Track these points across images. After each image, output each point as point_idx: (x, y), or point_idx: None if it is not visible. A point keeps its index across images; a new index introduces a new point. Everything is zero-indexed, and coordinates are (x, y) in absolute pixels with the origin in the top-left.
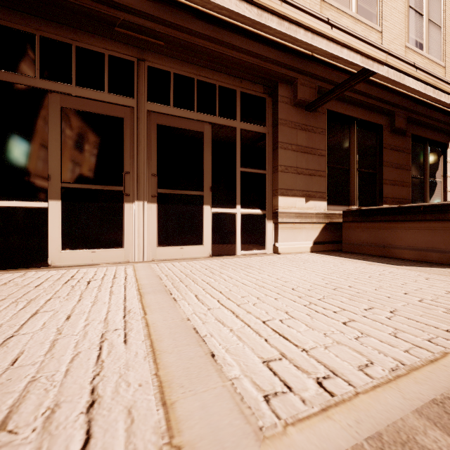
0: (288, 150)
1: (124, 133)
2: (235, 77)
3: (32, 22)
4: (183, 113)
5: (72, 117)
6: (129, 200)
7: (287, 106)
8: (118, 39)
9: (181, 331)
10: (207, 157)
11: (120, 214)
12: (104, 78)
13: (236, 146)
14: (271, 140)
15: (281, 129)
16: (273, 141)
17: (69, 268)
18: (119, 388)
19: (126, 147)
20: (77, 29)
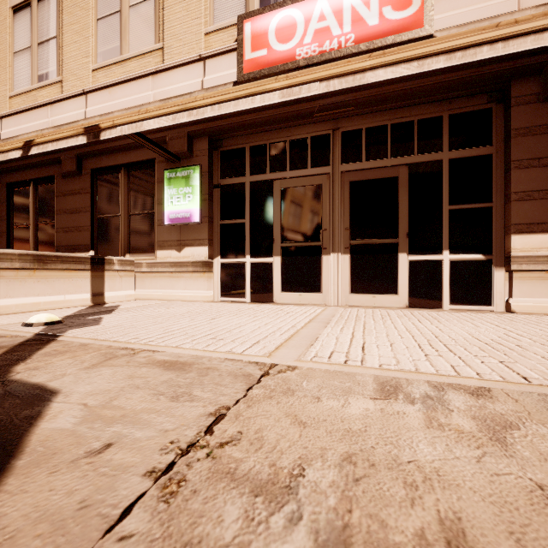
0: (532, 168)
1: (322, 197)
2: (440, 102)
3: (265, 136)
4: (376, 163)
5: (287, 194)
6: (326, 252)
7: (529, 107)
8: (317, 121)
9: (309, 337)
10: (403, 201)
11: (319, 264)
12: (307, 157)
13: (442, 181)
14: (503, 161)
15: (517, 142)
16: (505, 161)
17: (284, 305)
18: (266, 343)
19: (323, 208)
20: (290, 127)
